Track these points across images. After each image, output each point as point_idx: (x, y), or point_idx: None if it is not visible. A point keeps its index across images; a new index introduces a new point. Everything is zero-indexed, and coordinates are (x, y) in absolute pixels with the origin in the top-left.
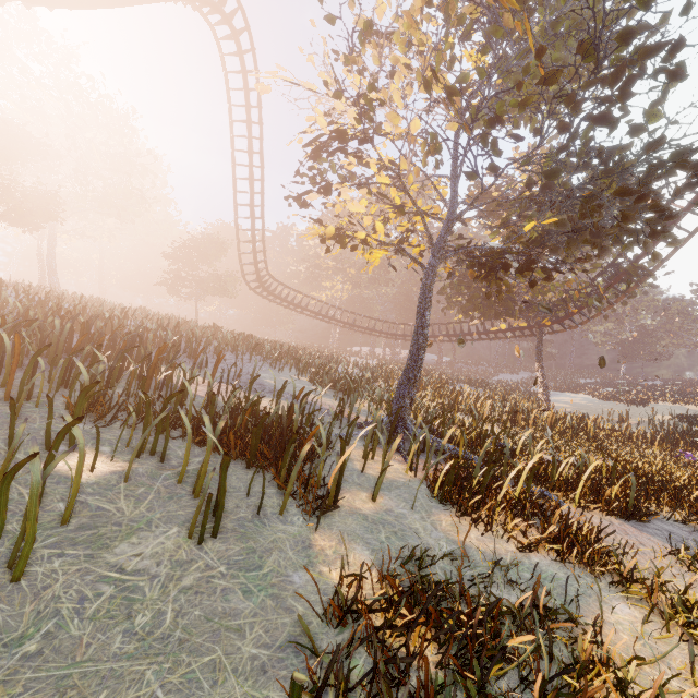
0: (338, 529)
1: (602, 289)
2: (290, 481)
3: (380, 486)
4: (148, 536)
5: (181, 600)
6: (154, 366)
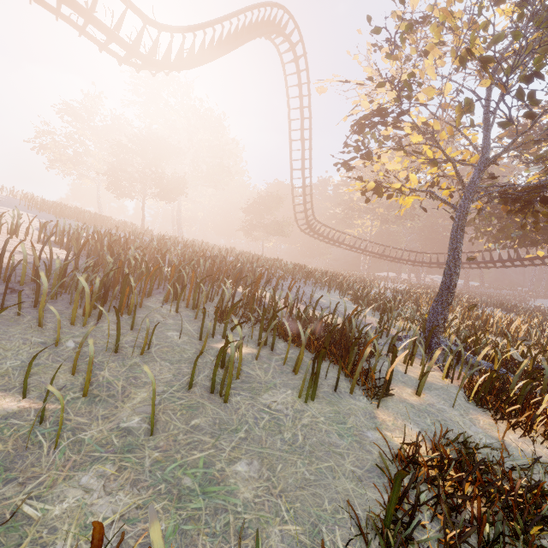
0: (393, 410)
1: None
2: (357, 372)
3: (423, 385)
4: (277, 392)
5: (304, 430)
6: (256, 289)
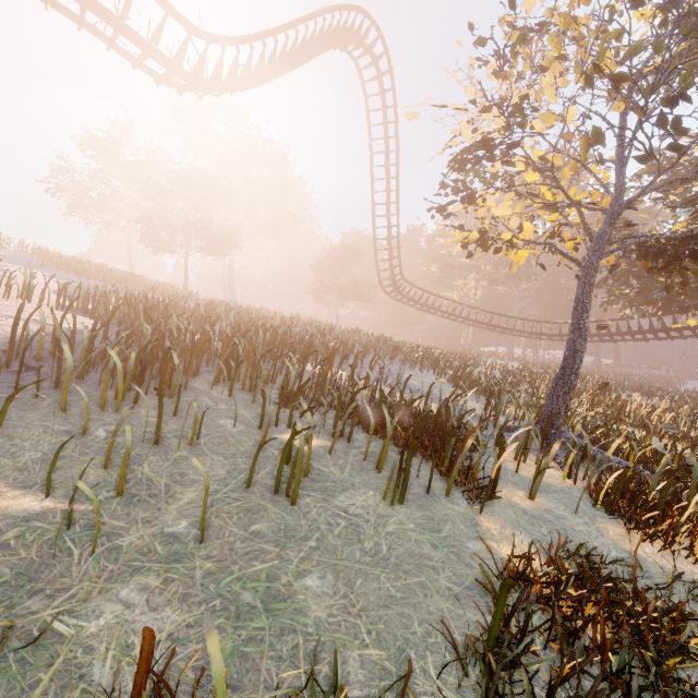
0: (500, 516)
1: None
2: (456, 469)
3: (538, 487)
4: (355, 493)
5: (389, 539)
6: (329, 367)
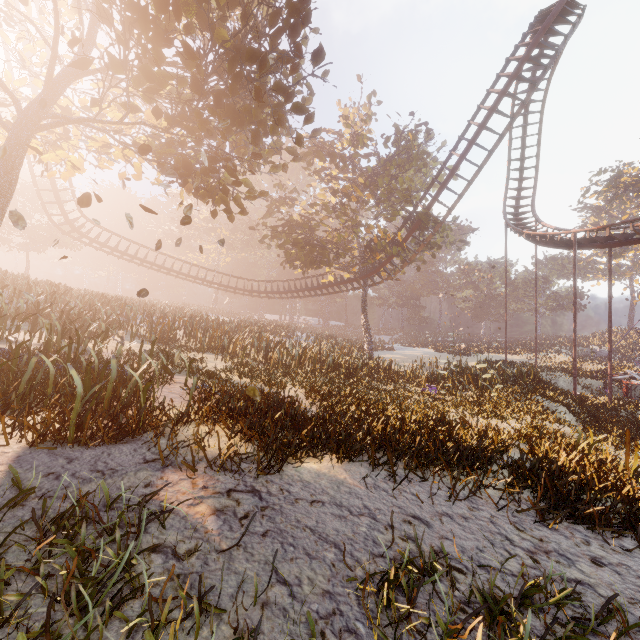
0: None
1: (401, 237)
2: None
3: None
4: None
5: None
6: None
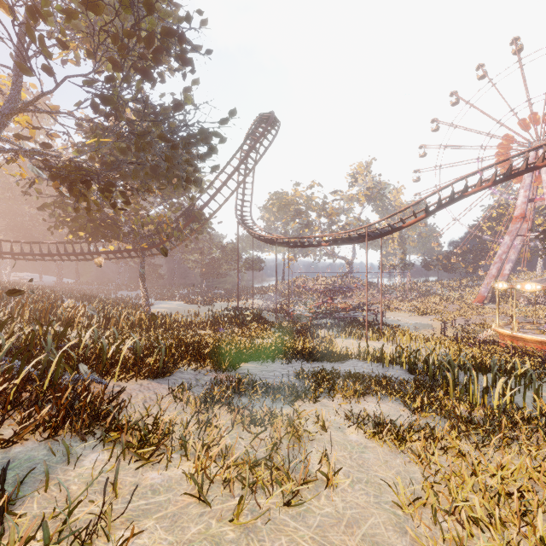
0: None
1: (182, 225)
2: None
3: None
4: None
5: None
6: None
